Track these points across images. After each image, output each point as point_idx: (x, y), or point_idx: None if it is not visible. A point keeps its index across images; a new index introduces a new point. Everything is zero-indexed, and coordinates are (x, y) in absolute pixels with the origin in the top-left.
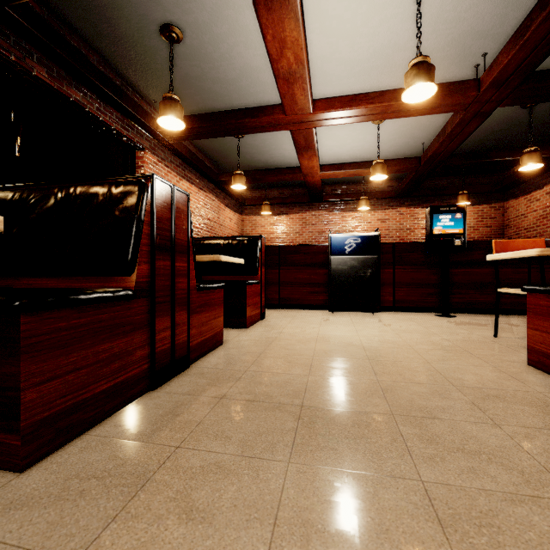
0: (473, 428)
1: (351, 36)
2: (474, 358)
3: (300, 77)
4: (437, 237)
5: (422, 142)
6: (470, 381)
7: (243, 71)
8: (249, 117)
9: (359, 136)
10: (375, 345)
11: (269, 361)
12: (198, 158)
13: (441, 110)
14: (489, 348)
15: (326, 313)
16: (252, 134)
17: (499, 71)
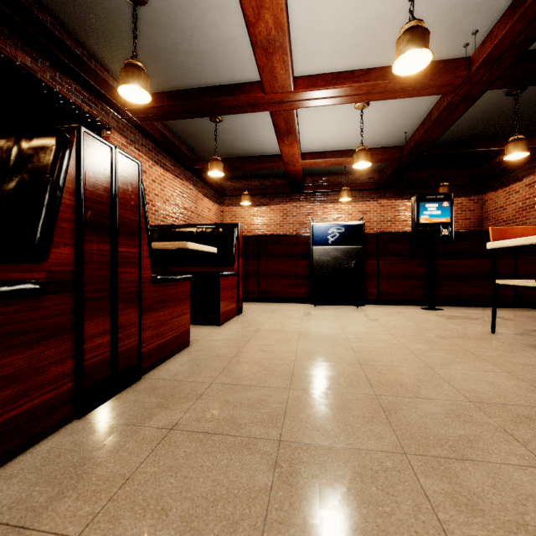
0: (523, 477)
1: (335, 4)
2: (481, 361)
3: (280, 47)
4: (424, 227)
5: (405, 131)
6: (488, 395)
7: (218, 44)
8: (225, 95)
9: (342, 123)
10: (365, 344)
11: (241, 368)
12: (173, 143)
13: (429, 92)
14: (491, 347)
15: (307, 306)
16: (230, 118)
17: (494, 46)
